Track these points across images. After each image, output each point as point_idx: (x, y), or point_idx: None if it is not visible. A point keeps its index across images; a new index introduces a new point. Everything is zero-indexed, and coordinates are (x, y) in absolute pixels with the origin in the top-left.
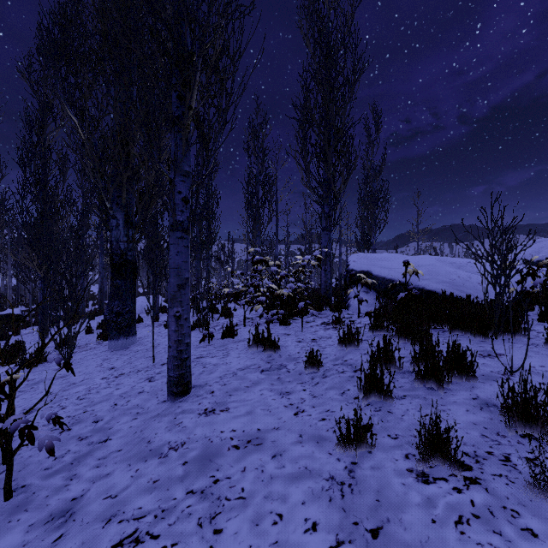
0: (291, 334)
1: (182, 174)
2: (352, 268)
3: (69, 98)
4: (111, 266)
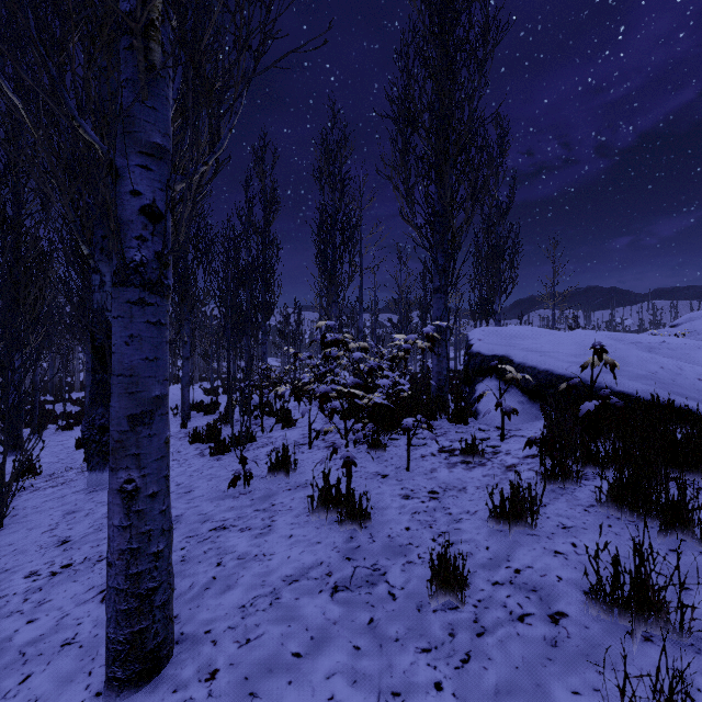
0: (389, 475)
1: (143, 150)
2: (477, 350)
3: (4, 63)
4: (92, 351)
